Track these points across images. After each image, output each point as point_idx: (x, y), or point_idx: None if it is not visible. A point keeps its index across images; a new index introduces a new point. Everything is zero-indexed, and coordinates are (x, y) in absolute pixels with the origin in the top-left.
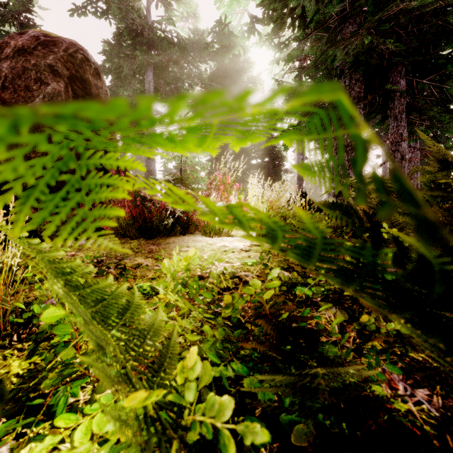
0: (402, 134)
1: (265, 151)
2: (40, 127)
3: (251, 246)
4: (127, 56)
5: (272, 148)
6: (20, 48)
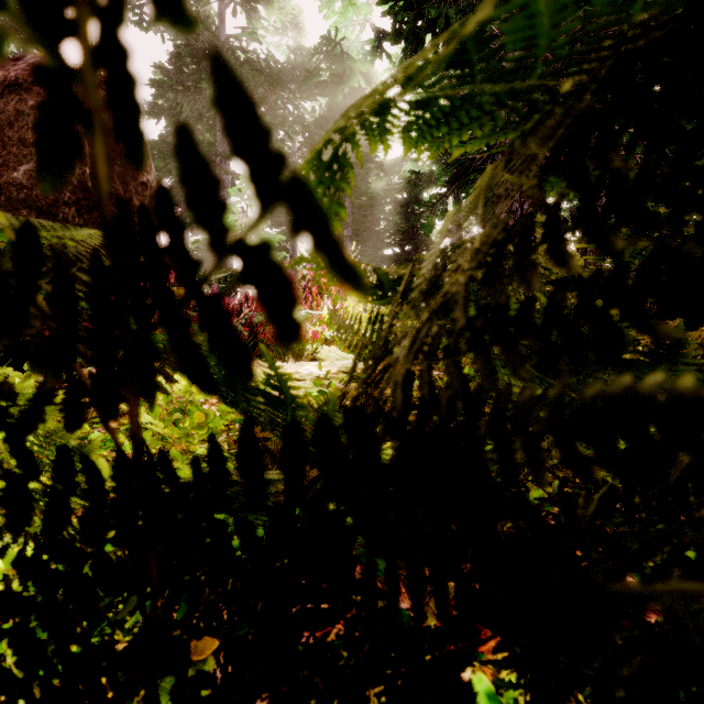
0: (597, 209)
1: (406, 236)
2: (41, 199)
3: (337, 373)
4: (187, 89)
5: (417, 231)
6: (12, 82)
